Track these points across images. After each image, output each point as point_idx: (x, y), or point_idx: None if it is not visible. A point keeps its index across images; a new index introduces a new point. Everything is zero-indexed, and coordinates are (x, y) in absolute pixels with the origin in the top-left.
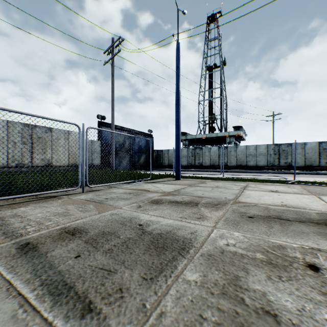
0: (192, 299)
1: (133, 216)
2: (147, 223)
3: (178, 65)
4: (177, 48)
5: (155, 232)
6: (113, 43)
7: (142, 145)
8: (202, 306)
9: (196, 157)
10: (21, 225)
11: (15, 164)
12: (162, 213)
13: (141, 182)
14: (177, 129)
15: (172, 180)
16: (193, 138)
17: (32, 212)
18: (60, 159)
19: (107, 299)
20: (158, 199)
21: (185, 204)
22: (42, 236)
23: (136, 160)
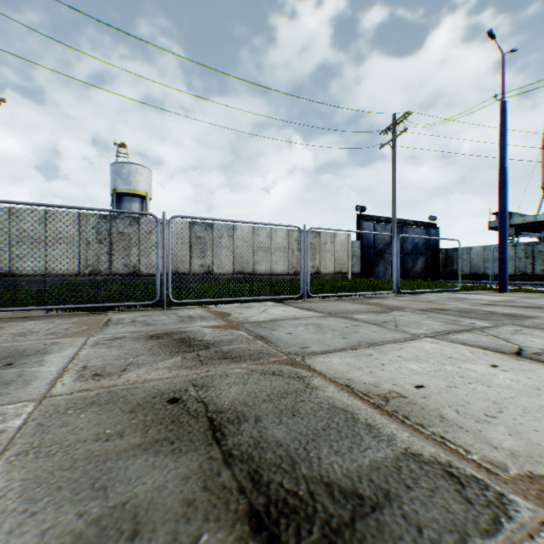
0: (538, 323)
1: (473, 308)
2: (491, 311)
3: (502, 132)
4: (501, 109)
5: (501, 313)
6: (395, 121)
7: (419, 242)
8: (543, 324)
9: (535, 259)
10: (396, 305)
11: (293, 271)
12: (501, 309)
13: (446, 293)
14: (501, 222)
15: (492, 292)
16: (528, 222)
17: (385, 302)
18: (326, 266)
19: (492, 320)
20: (488, 303)
21: (524, 307)
22: (422, 309)
23: (409, 266)
